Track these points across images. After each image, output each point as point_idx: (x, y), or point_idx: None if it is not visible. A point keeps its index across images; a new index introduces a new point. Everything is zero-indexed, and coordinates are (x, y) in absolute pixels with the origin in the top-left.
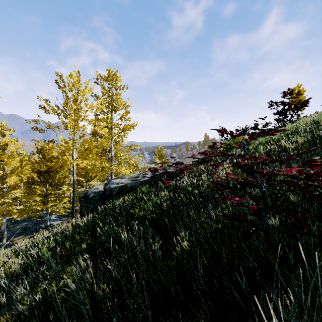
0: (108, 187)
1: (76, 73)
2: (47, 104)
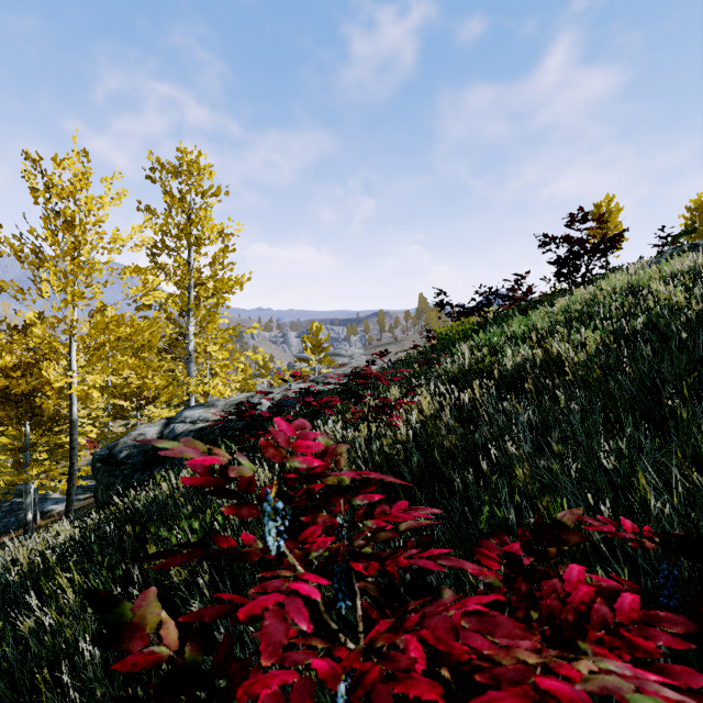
0: (170, 433)
1: (78, 154)
2: None
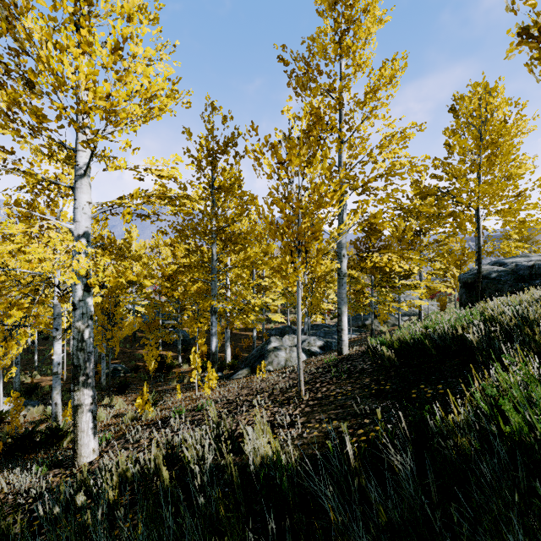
0: (518, 266)
1: (481, 88)
2: (455, 140)
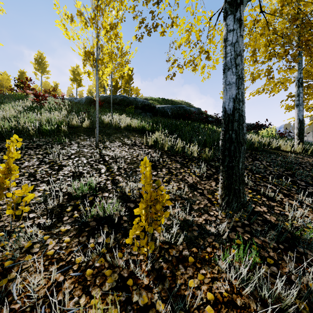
0: None
1: None
2: None
